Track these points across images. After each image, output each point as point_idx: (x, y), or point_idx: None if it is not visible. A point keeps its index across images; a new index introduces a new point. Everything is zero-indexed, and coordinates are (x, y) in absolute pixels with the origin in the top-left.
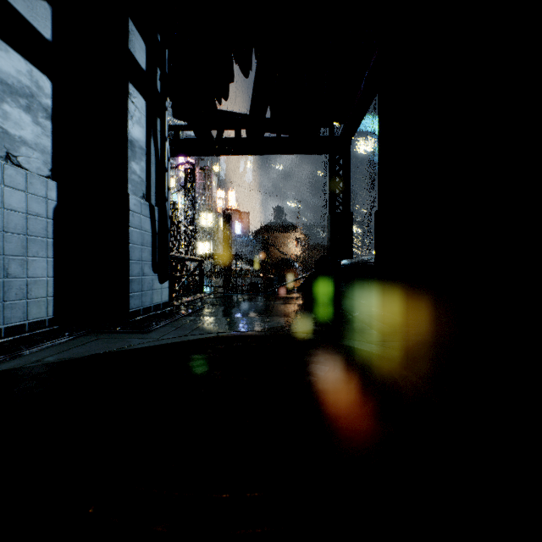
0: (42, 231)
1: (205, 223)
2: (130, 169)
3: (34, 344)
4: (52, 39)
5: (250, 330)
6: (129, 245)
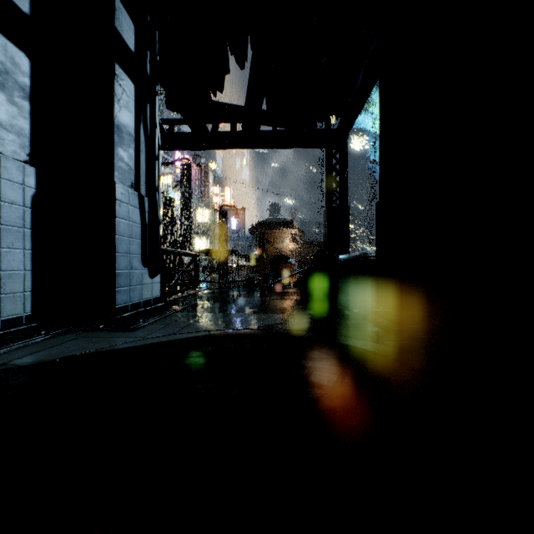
0: (18, 220)
1: (201, 220)
2: (117, 156)
3: (2, 344)
4: (31, 13)
5: (244, 328)
6: (116, 236)
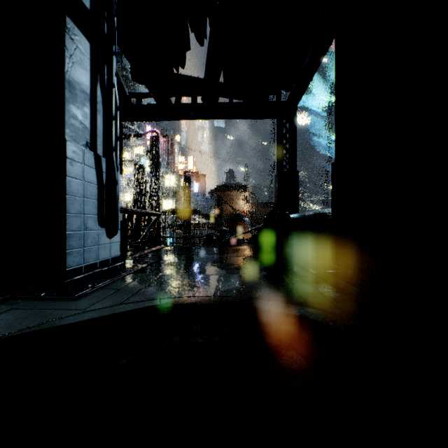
0: None
1: (168, 184)
2: (68, 113)
3: None
4: None
5: (200, 295)
6: (66, 196)
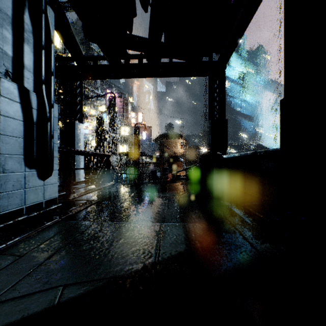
0: None
1: (123, 133)
2: None
3: None
4: None
5: (129, 274)
6: None
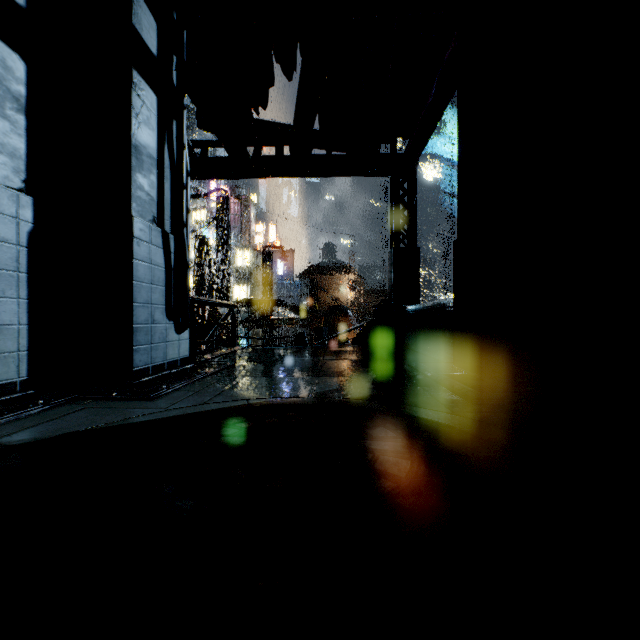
0: (11, 262)
1: (241, 263)
2: (135, 183)
3: None
4: (27, 5)
5: (292, 396)
6: (133, 282)
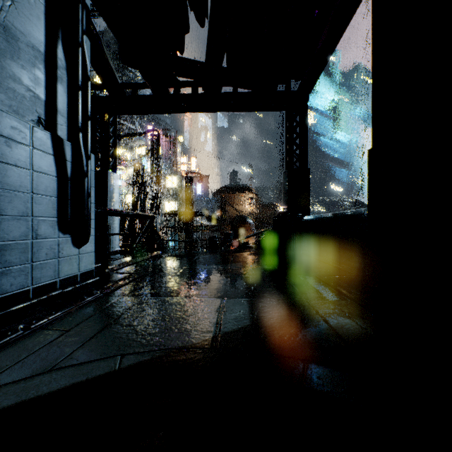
0: None
1: (170, 185)
2: (4, 71)
3: None
4: None
5: (188, 345)
6: None
